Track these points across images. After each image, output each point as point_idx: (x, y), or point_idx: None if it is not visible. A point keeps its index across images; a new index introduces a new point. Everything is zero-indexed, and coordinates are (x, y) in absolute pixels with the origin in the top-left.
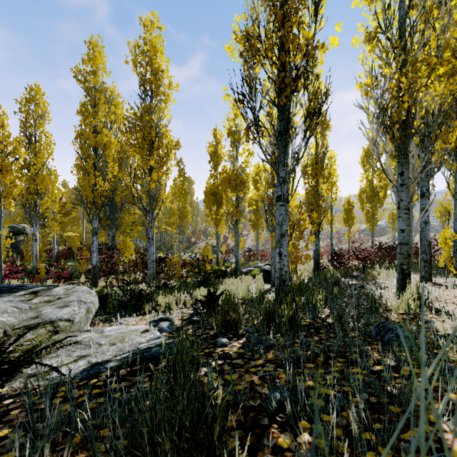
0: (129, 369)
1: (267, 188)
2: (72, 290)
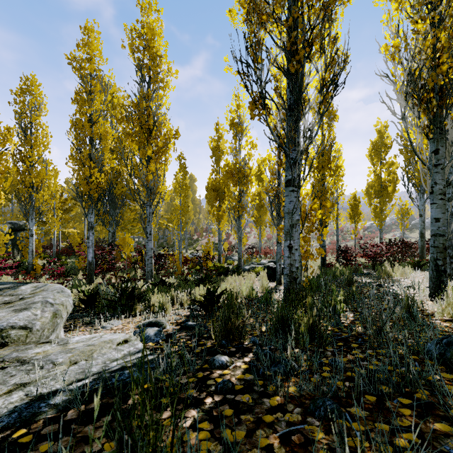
0: (83, 407)
1: (272, 179)
2: (42, 288)
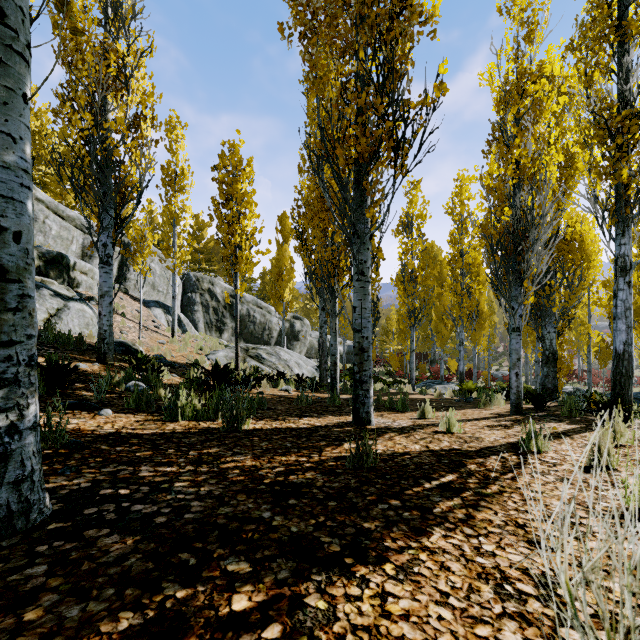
0: None
1: None
2: None
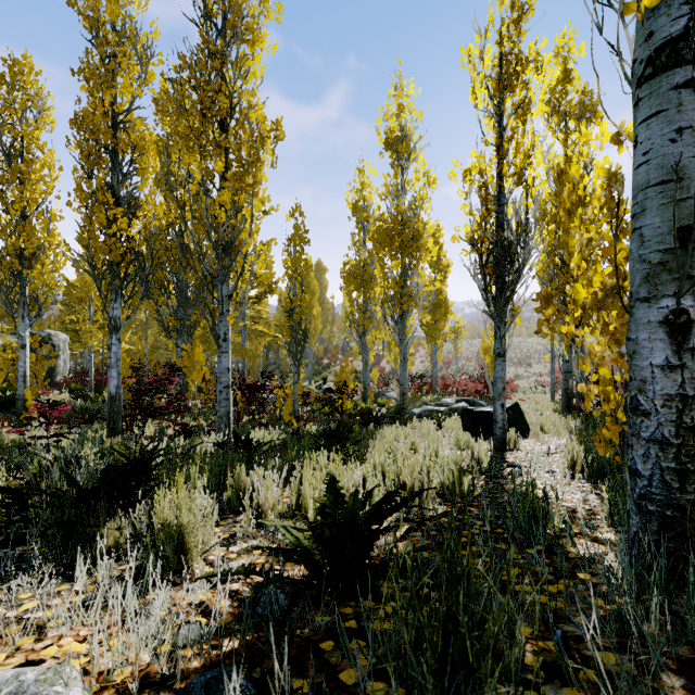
0: None
1: (485, 214)
2: None
